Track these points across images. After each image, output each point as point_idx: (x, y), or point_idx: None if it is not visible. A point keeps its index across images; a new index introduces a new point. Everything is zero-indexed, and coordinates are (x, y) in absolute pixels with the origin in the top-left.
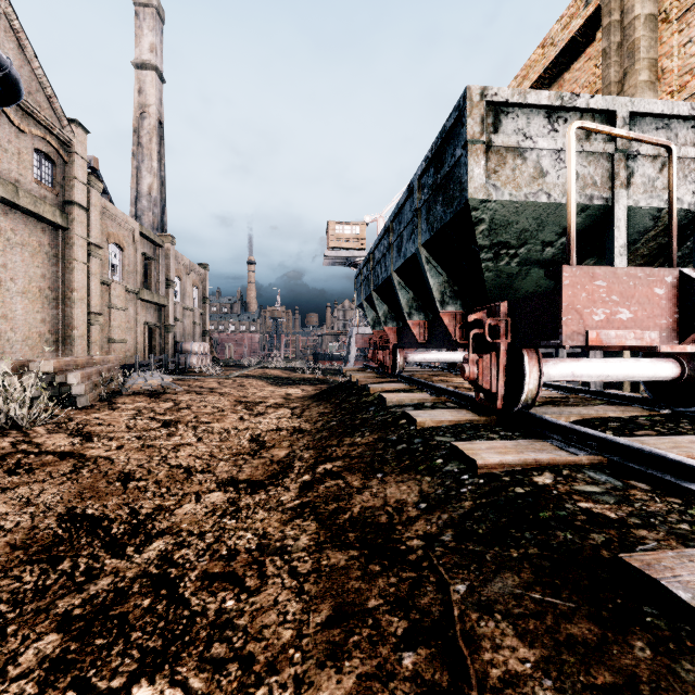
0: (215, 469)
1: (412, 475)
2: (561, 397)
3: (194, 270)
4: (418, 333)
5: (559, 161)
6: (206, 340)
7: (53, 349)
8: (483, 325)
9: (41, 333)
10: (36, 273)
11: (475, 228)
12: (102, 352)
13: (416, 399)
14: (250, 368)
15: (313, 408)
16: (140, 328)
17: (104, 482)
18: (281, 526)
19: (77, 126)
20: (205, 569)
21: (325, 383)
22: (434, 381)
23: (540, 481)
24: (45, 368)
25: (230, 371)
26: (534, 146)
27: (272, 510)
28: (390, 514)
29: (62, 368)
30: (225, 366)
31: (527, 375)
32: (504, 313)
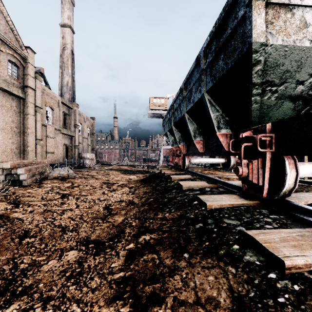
0: (79, 229)
1: (214, 260)
2: None
3: (88, 120)
4: (199, 147)
5: None
6: (94, 152)
7: (18, 156)
8: (255, 139)
9: (12, 149)
10: (9, 120)
11: (252, 68)
12: (43, 158)
13: (200, 185)
14: (113, 165)
15: (140, 189)
16: (62, 146)
17: (9, 239)
18: (105, 306)
19: (30, 50)
20: None
21: (148, 173)
22: (206, 173)
23: None
24: (5, 166)
25: (104, 167)
26: (301, 2)
27: (103, 278)
28: None
29: (15, 166)
30: (102, 164)
31: (288, 174)
32: (269, 131)
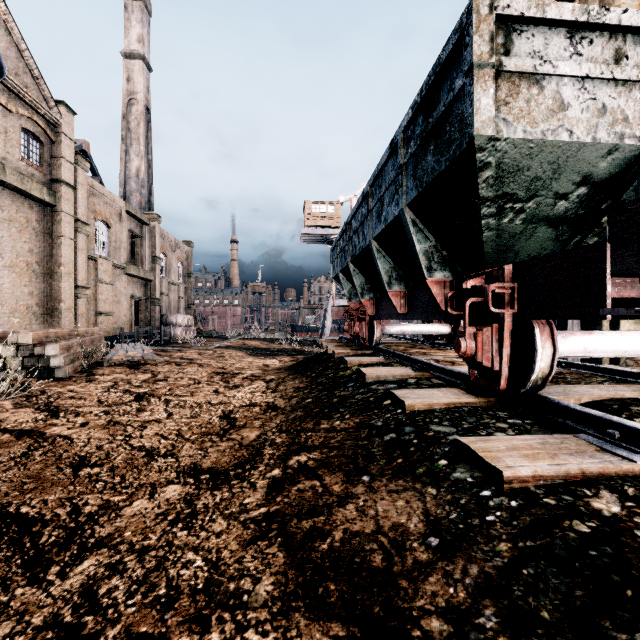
0: (179, 452)
1: (408, 481)
2: (555, 373)
3: (179, 248)
4: (398, 304)
5: (583, 91)
6: (191, 313)
7: (41, 321)
8: (485, 292)
9: (29, 306)
10: (23, 248)
11: (478, 175)
12: (89, 324)
13: (398, 374)
14: (231, 339)
15: (288, 382)
16: (127, 301)
17: (54, 469)
18: (240, 550)
19: (64, 107)
20: (130, 624)
21: (301, 354)
22: (413, 354)
23: (603, 509)
24: (23, 340)
25: (212, 342)
26: (554, 71)
27: (232, 519)
28: (387, 551)
29: (41, 340)
30: (208, 337)
31: (539, 351)
32: (509, 278)
